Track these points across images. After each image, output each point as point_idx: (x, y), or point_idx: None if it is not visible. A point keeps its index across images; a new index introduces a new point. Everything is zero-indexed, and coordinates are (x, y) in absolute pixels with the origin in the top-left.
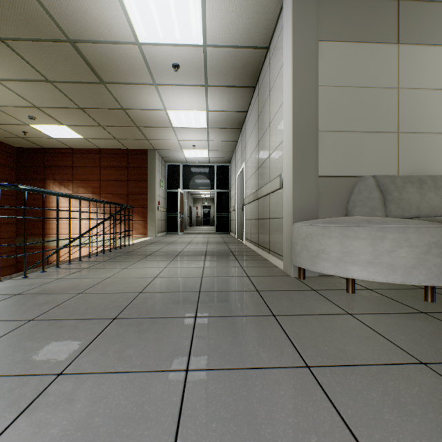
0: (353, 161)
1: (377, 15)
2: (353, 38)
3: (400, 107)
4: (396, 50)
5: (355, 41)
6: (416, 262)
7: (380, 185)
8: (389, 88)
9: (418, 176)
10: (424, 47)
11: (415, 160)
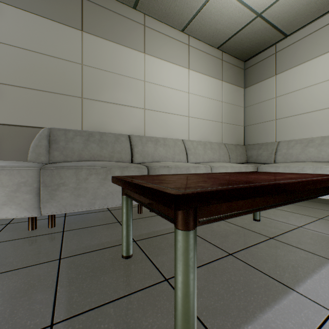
0: (40, 114)
1: (63, 2)
2: (40, 12)
3: (85, 79)
4: (81, 35)
5: (41, 15)
6: (7, 199)
7: (52, 136)
8: (75, 63)
9: (92, 131)
10: (104, 40)
11: (97, 120)
